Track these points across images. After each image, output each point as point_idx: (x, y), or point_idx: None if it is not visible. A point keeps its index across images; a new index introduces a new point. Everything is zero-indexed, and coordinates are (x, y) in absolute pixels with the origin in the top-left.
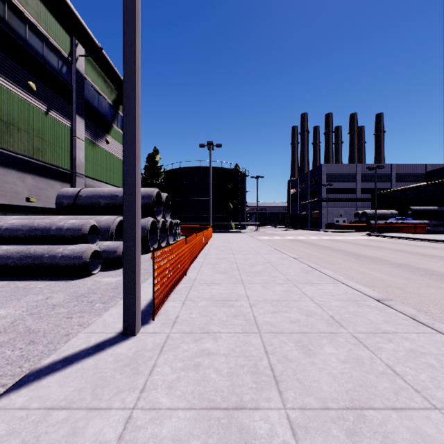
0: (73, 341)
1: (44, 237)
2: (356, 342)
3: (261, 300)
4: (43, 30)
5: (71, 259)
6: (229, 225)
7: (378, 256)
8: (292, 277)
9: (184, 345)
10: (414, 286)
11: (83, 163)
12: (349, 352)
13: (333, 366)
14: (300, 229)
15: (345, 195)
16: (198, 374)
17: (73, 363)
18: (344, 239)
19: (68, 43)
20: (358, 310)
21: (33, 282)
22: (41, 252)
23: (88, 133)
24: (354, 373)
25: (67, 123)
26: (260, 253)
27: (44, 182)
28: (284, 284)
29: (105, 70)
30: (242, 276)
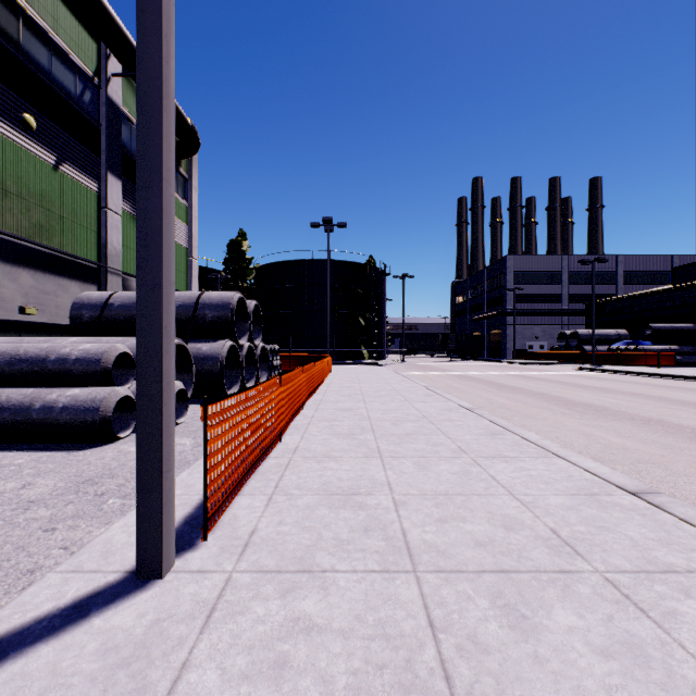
0: (30, 594)
1: (35, 374)
2: (618, 596)
3: (415, 492)
4: (49, 30)
5: (79, 413)
6: (360, 352)
7: (606, 404)
8: (468, 444)
9: (258, 604)
10: (683, 460)
11: (119, 251)
12: (608, 623)
13: (582, 667)
14: (471, 359)
15: (543, 306)
16: (279, 692)
17: (6, 659)
18: (545, 376)
19: (93, 53)
20: (602, 516)
21: (11, 453)
22: (28, 401)
23: (128, 203)
24: (634, 690)
25: (92, 185)
26: (410, 400)
27: (52, 282)
28: (454, 458)
29: None
30: (380, 443)
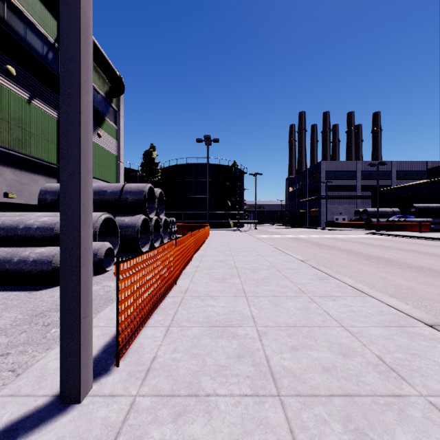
0: None
1: (9, 238)
2: None
3: (272, 324)
4: (25, 11)
5: (38, 265)
6: (228, 223)
7: (391, 257)
8: (305, 286)
9: (155, 428)
10: None
11: None
12: None
13: None
14: (299, 227)
15: (344, 193)
16: None
17: None
18: (347, 238)
19: (54, 27)
20: (412, 344)
21: None
22: (3, 256)
23: None
24: None
25: (53, 113)
26: (262, 254)
27: (26, 177)
28: (297, 297)
29: (95, 58)
30: (244, 285)
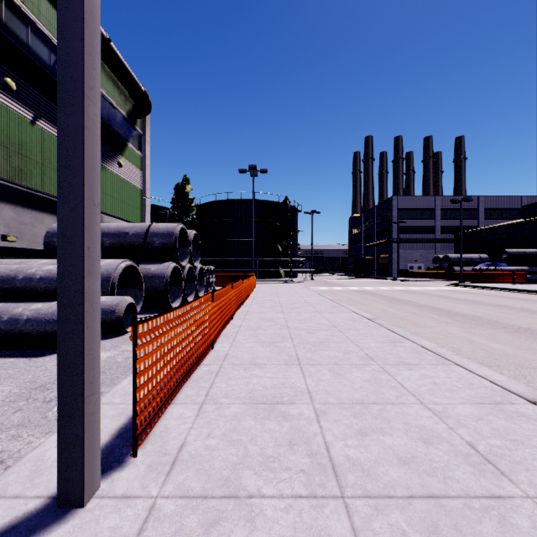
0: None
1: (5, 291)
2: None
3: (333, 401)
4: (27, 11)
5: (40, 324)
6: (278, 272)
7: (480, 314)
8: (374, 352)
9: None
10: None
11: None
12: None
13: None
14: (365, 277)
15: (421, 236)
16: None
17: None
18: (425, 291)
19: None
20: (512, 427)
21: None
22: None
23: None
24: None
25: None
26: (320, 311)
27: (29, 215)
28: (364, 365)
29: (115, 70)
30: (298, 350)
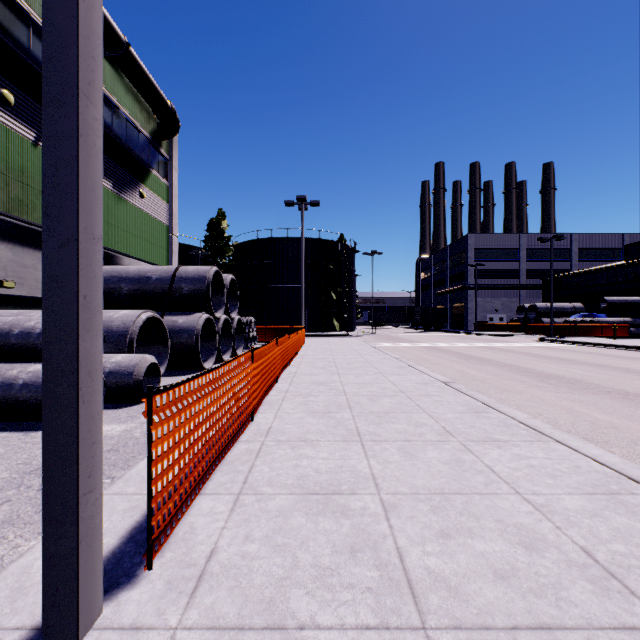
0: None
1: None
2: None
3: (405, 490)
4: (29, 9)
5: (40, 390)
6: (331, 324)
7: (577, 376)
8: (453, 424)
9: None
10: None
11: None
12: None
13: None
14: (435, 330)
15: (502, 281)
16: None
17: None
18: (508, 347)
19: None
20: (637, 526)
21: None
22: None
23: (109, 180)
24: None
25: None
26: (384, 373)
27: (31, 256)
28: (442, 442)
29: (135, 81)
30: (358, 423)
